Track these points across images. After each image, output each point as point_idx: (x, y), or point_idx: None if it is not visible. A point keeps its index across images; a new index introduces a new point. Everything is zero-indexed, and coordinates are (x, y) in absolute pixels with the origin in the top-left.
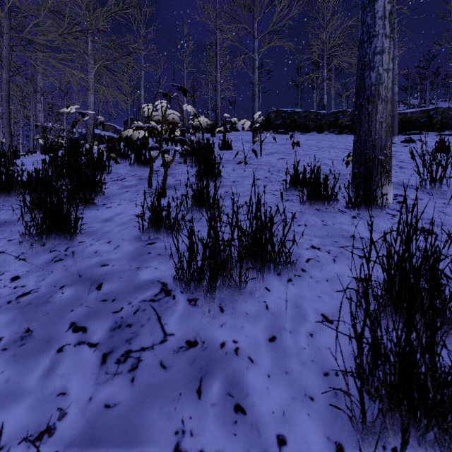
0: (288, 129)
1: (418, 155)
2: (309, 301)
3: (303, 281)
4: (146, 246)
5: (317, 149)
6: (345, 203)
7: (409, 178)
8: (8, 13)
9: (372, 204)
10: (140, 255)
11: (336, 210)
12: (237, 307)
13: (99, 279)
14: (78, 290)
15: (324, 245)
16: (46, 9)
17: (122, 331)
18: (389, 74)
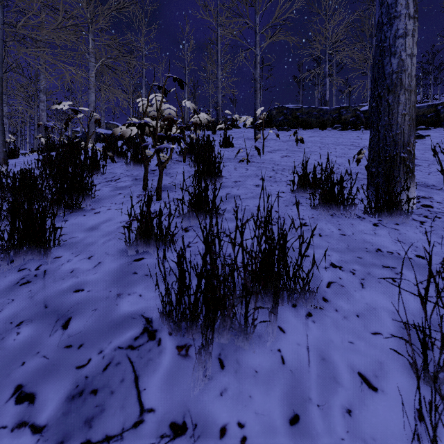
0: (290, 126)
1: (443, 152)
2: (339, 350)
3: (326, 316)
4: (132, 263)
5: (322, 146)
6: (363, 208)
7: (428, 177)
8: (0, 7)
9: (396, 209)
10: (124, 276)
11: (354, 216)
12: (243, 360)
13: (69, 311)
14: (39, 329)
15: (346, 262)
16: (39, 2)
17: (83, 403)
18: (413, 60)
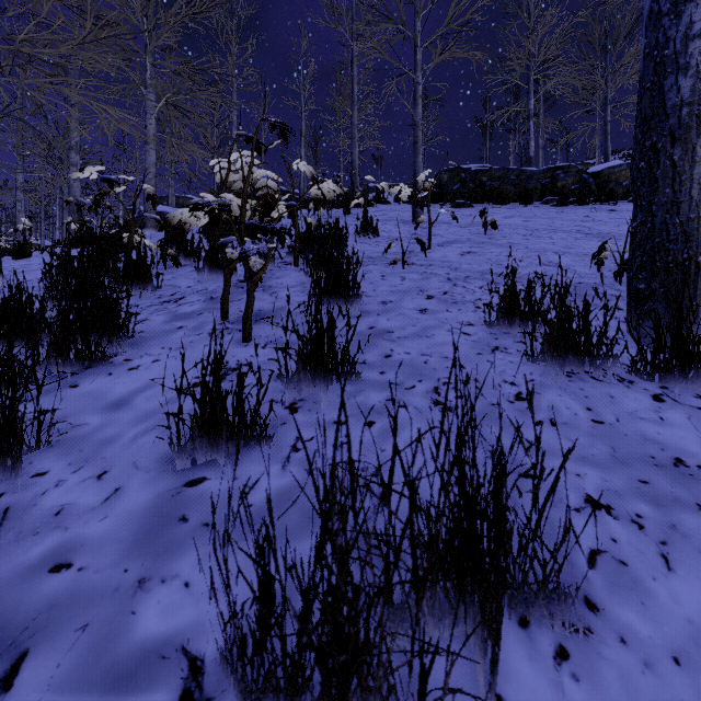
0: (471, 199)
1: None
2: None
3: (603, 661)
4: (182, 490)
5: (528, 233)
6: (628, 361)
7: None
8: None
9: (697, 367)
10: (160, 526)
11: (612, 379)
12: None
13: (26, 632)
14: None
15: (618, 495)
16: None
17: None
18: None
